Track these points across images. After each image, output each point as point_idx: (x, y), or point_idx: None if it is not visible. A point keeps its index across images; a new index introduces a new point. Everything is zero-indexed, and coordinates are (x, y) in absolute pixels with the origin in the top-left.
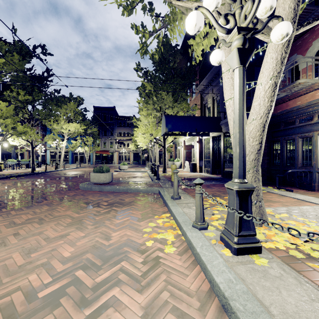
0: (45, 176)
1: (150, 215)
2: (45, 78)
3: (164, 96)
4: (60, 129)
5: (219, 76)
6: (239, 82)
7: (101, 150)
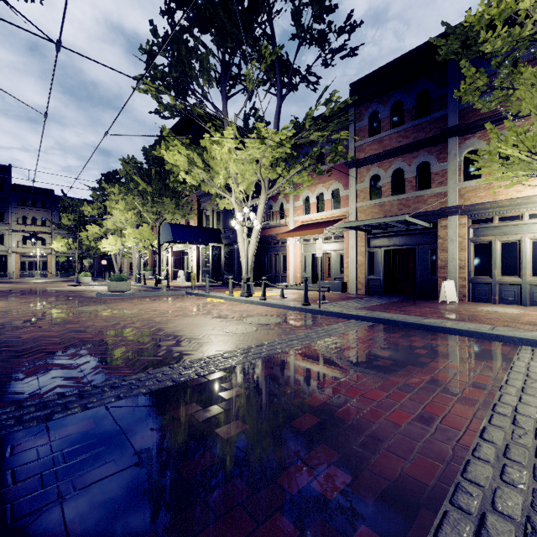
0: None
1: (201, 299)
2: None
3: (166, 202)
4: None
5: None
6: (247, 243)
7: None
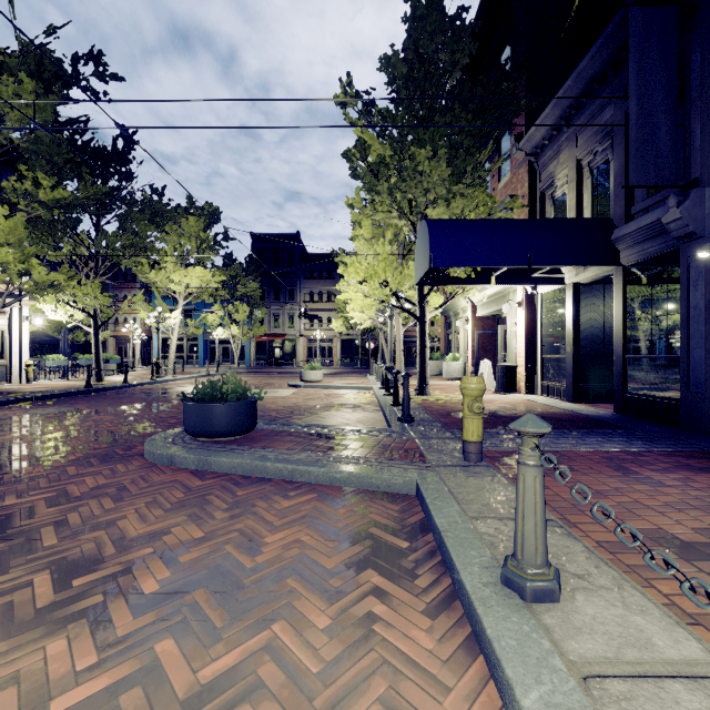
0: (106, 399)
1: None
2: (120, 153)
3: (423, 165)
4: (167, 283)
5: (604, 84)
6: None
7: (269, 333)
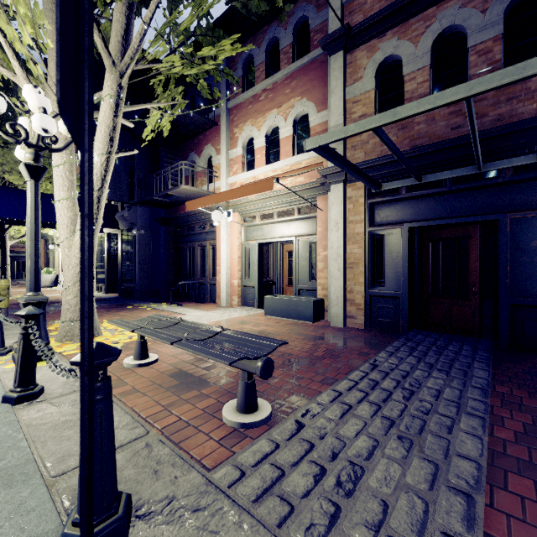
0: None
1: None
2: None
3: None
4: None
5: None
6: (31, 196)
7: None
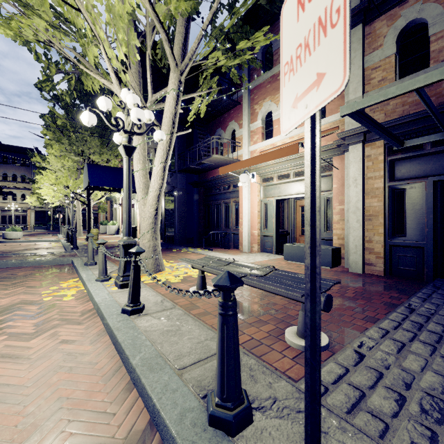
0: None
1: (53, 282)
2: None
3: (87, 138)
4: None
5: None
6: (126, 168)
7: None
